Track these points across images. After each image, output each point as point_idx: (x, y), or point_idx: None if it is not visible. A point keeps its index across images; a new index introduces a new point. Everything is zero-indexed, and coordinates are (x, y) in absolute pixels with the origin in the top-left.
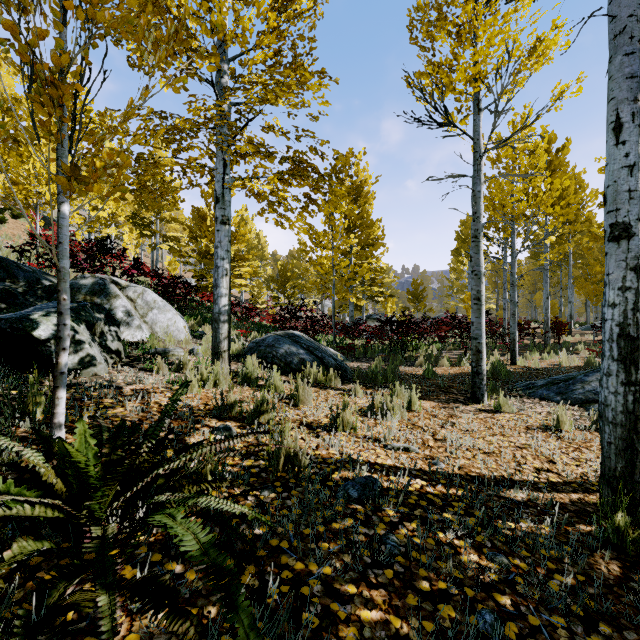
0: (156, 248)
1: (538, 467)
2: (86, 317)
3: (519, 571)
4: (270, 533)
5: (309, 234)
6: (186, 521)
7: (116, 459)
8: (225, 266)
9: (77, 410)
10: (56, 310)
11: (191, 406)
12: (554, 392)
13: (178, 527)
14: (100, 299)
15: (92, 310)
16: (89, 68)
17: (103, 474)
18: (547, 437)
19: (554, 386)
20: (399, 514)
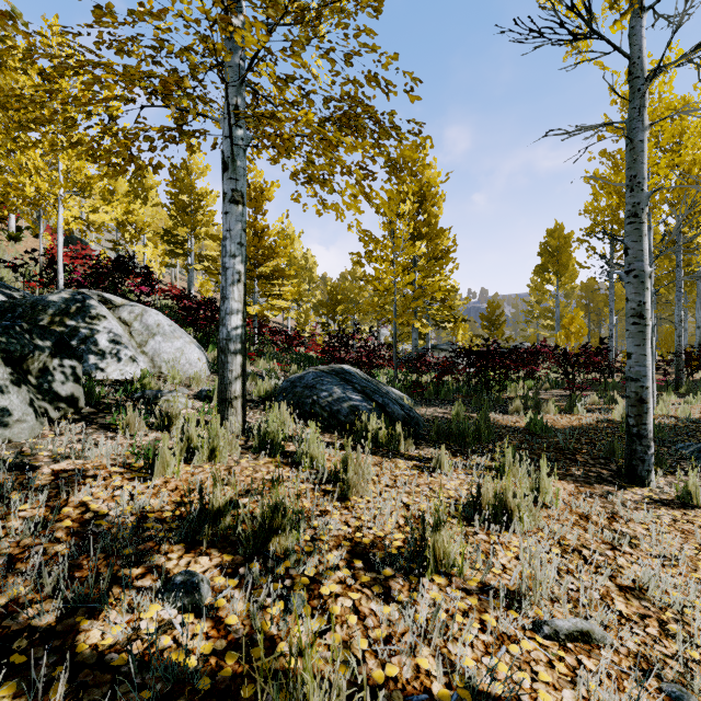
0: (190, 269)
1: None
2: (7, 345)
3: None
4: None
5: (364, 241)
6: None
7: None
8: (237, 267)
9: None
10: None
11: (147, 510)
12: None
13: None
14: (75, 321)
15: (30, 334)
16: None
17: None
18: None
19: None
20: None
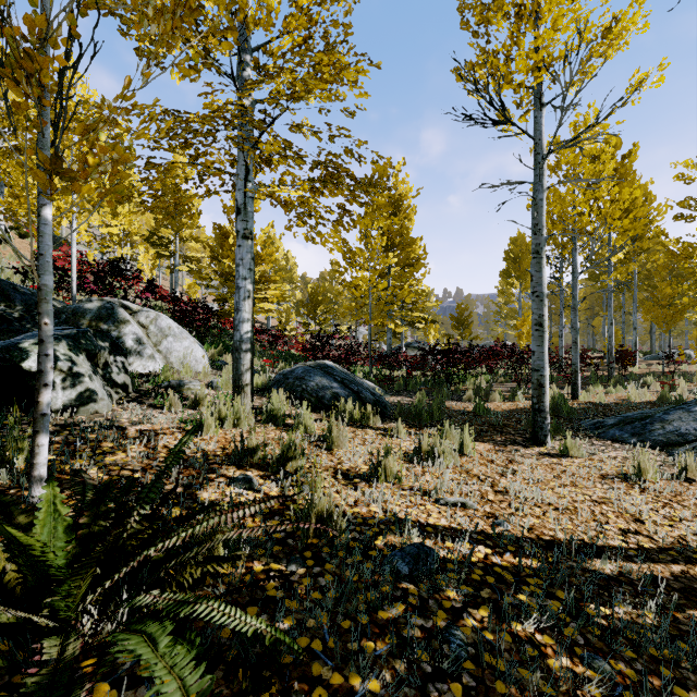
0: (175, 270)
1: (624, 528)
2: (87, 346)
3: (627, 682)
4: (298, 629)
5: (343, 253)
6: (171, 651)
7: (97, 531)
8: (247, 287)
9: (68, 457)
10: None
11: (206, 451)
12: (628, 433)
13: (158, 664)
14: (107, 325)
15: (95, 337)
16: (79, 43)
17: (79, 552)
18: (628, 488)
19: (628, 426)
20: (462, 596)
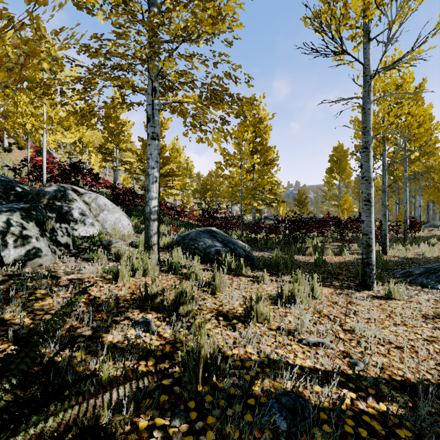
0: (116, 169)
1: None
2: (36, 216)
3: None
4: None
5: (223, 155)
6: None
7: None
8: (155, 174)
9: (3, 304)
10: (7, 209)
11: (118, 296)
12: (434, 280)
13: None
14: (60, 202)
15: (45, 210)
16: None
17: None
18: None
19: (433, 275)
20: None
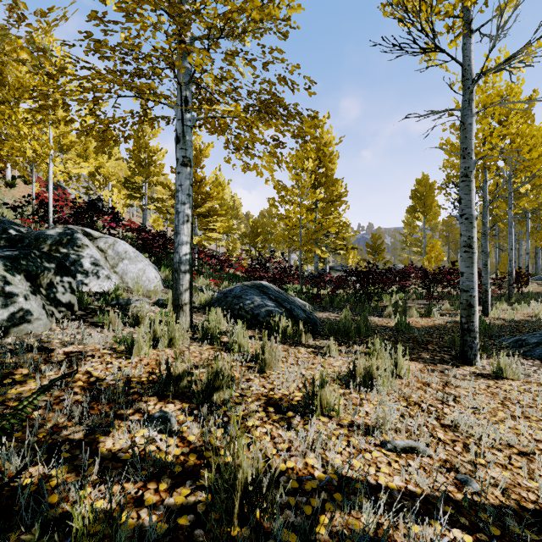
0: (145, 208)
1: None
2: (27, 266)
3: None
4: None
5: (277, 189)
6: None
7: None
8: (186, 211)
9: None
10: None
11: (130, 376)
12: None
13: None
14: (66, 249)
15: (40, 259)
16: None
17: None
18: None
19: None
20: None
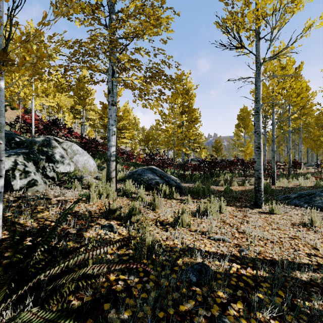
0: (83, 124)
1: (308, 252)
2: (33, 158)
3: None
4: (132, 319)
5: (161, 115)
6: None
7: (15, 261)
8: (113, 129)
9: (18, 214)
10: (14, 153)
11: (91, 210)
12: (303, 201)
13: None
14: (46, 148)
15: (38, 154)
16: None
17: (3, 274)
18: (307, 231)
19: (302, 198)
20: (226, 295)
